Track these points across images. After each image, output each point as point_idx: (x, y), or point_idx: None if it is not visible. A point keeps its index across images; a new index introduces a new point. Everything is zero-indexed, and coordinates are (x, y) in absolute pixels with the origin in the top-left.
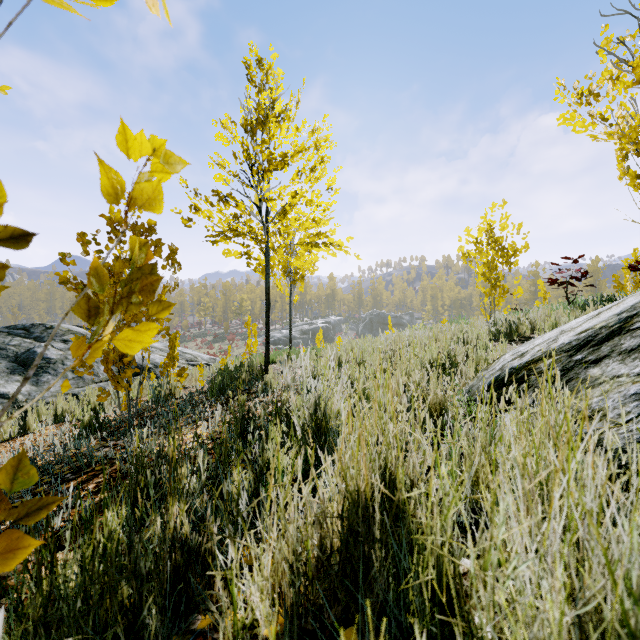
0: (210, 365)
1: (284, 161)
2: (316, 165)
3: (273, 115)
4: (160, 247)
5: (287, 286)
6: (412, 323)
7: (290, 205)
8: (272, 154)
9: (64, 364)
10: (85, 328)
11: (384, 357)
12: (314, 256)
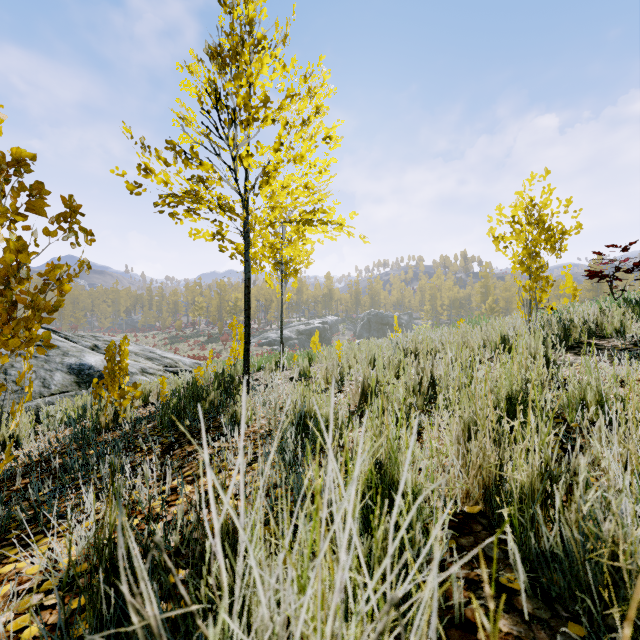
0: (190, 372)
1: (266, 107)
2: (310, 118)
3: (251, 42)
4: (42, 198)
5: (278, 281)
6: (411, 323)
7: (275, 169)
8: (249, 96)
9: (7, 374)
10: (49, 329)
11: (409, 376)
12: (308, 240)
